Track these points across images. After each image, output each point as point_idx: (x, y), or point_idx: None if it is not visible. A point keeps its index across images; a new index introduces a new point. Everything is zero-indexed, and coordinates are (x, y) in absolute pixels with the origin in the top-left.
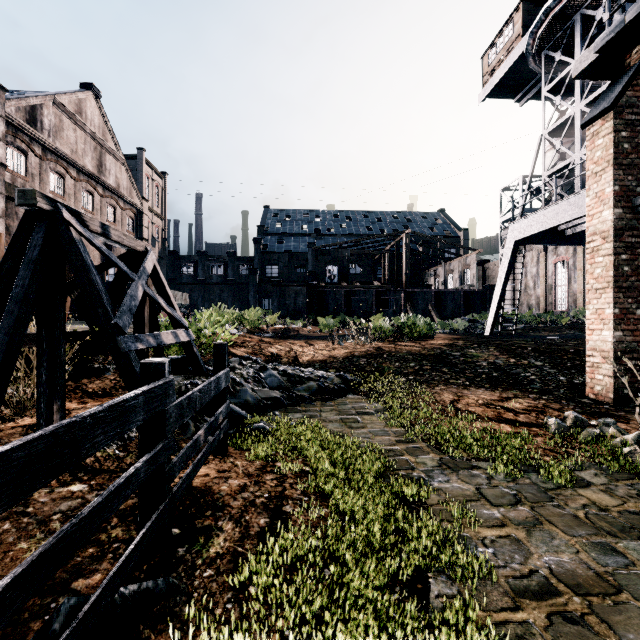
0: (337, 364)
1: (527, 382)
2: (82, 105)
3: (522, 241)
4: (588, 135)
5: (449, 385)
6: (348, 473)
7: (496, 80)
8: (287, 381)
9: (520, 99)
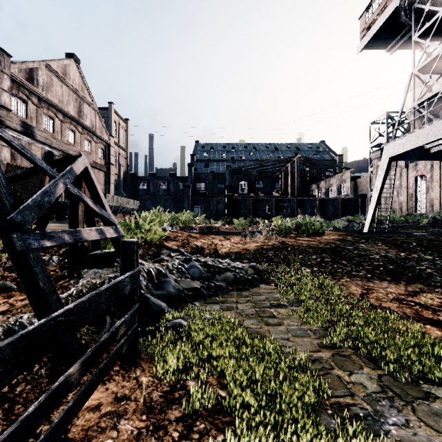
0: (249, 255)
1: (426, 275)
2: (67, 69)
3: (394, 158)
4: None
5: (353, 277)
6: (277, 416)
7: (372, 33)
8: (207, 272)
9: (390, 49)
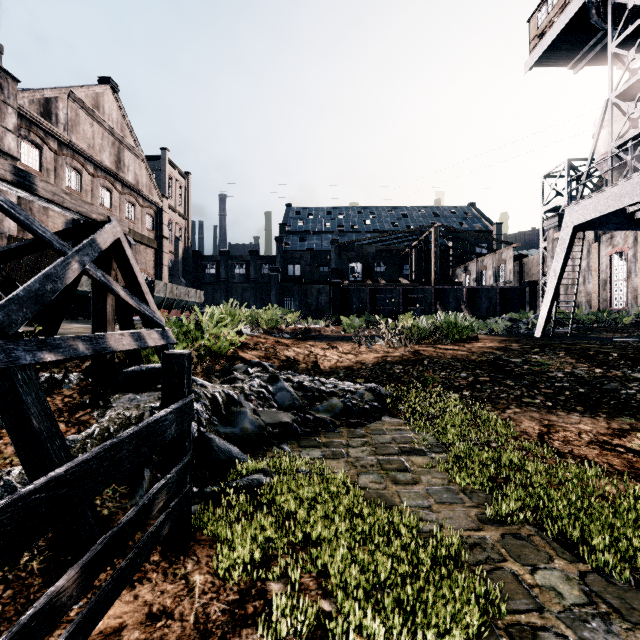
0: (366, 372)
1: (637, 404)
2: (99, 99)
3: (581, 226)
4: None
5: (525, 407)
6: None
7: (547, 42)
8: (303, 397)
9: (574, 65)
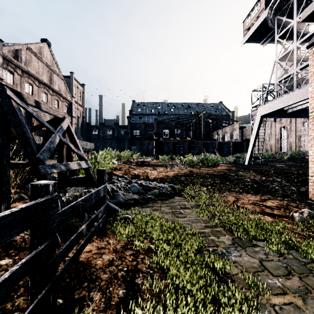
0: (169, 179)
1: (274, 190)
2: (41, 49)
3: (265, 116)
4: (311, 52)
5: (231, 192)
6: (178, 251)
7: (251, 33)
8: (142, 189)
9: (263, 43)
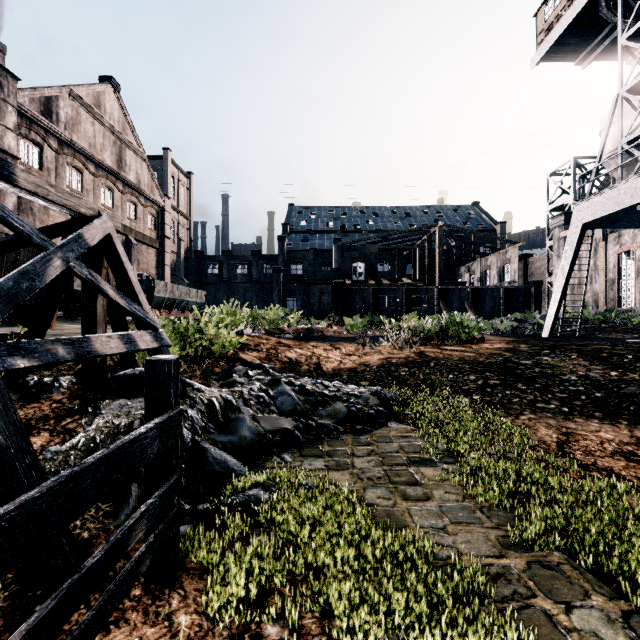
0: (370, 374)
1: None
2: (101, 98)
3: (590, 224)
4: None
5: (540, 412)
6: None
7: (555, 37)
8: (305, 402)
9: (582, 60)
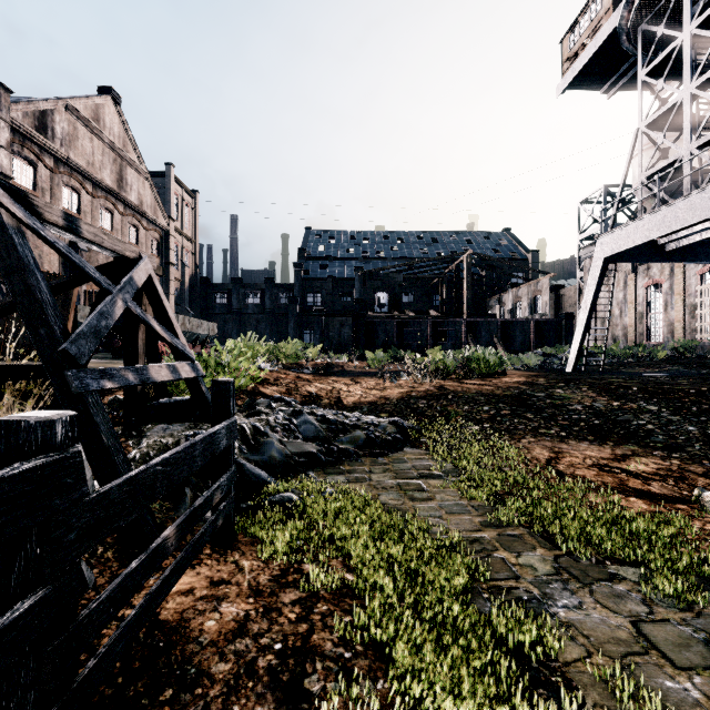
0: (390, 407)
1: (644, 433)
2: (100, 111)
3: (613, 258)
4: None
5: (539, 436)
6: (417, 595)
7: (579, 66)
8: (327, 430)
9: (608, 90)
